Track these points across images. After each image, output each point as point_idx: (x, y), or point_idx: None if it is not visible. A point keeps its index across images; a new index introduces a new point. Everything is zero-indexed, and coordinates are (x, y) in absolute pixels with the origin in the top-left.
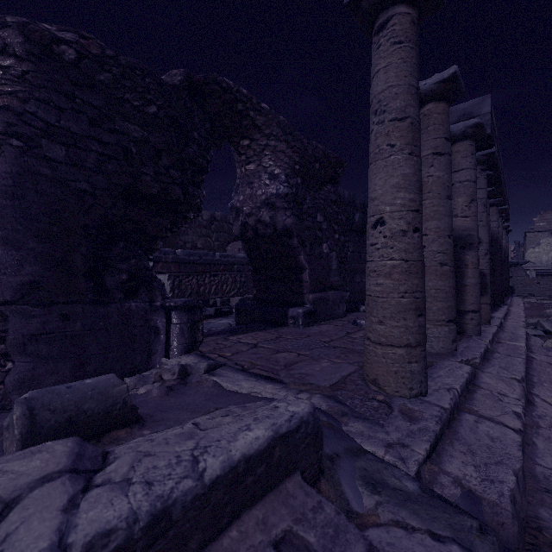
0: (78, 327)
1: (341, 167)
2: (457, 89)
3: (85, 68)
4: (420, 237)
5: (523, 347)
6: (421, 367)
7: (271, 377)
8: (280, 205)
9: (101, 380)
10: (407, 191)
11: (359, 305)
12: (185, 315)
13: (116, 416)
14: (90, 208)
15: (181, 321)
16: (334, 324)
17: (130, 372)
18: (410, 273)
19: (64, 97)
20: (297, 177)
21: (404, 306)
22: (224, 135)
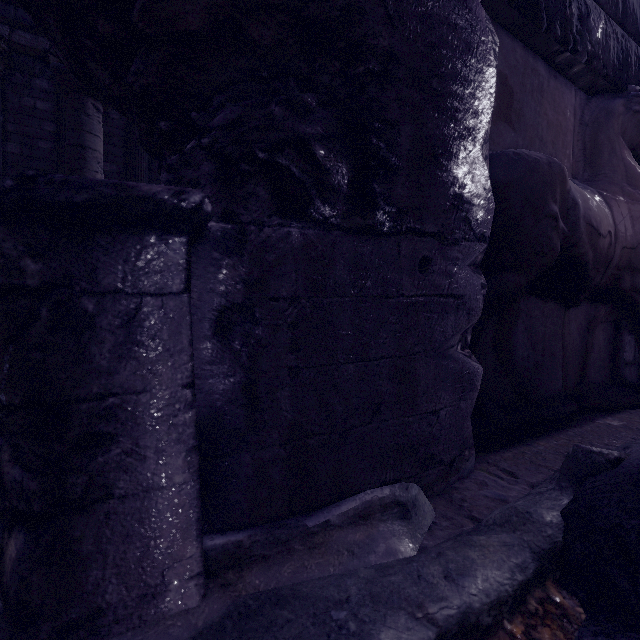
0: None
1: None
2: None
3: None
4: None
5: None
6: None
7: None
8: None
9: None
10: None
11: None
12: None
13: None
14: None
15: None
16: None
17: None
18: None
19: None
20: None
21: None
22: None
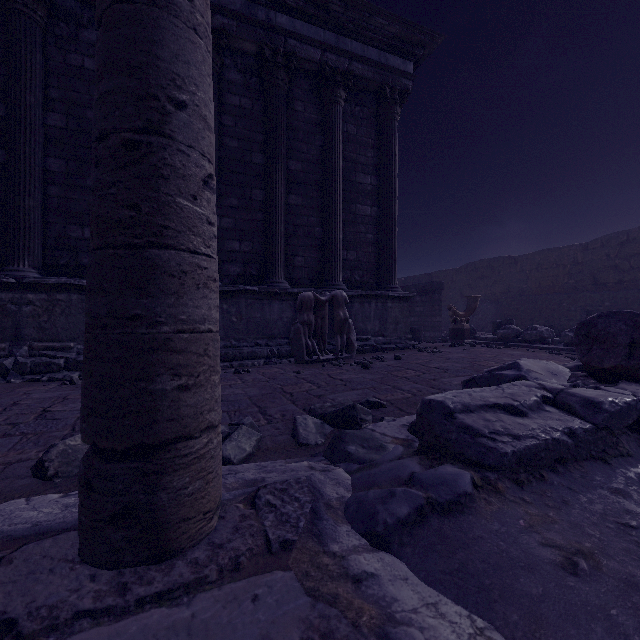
0: None
1: None
2: None
3: None
4: None
5: None
6: None
7: None
8: None
9: None
10: None
11: None
12: None
13: None
14: None
15: None
16: None
17: None
18: None
19: None
20: None
21: None
22: None
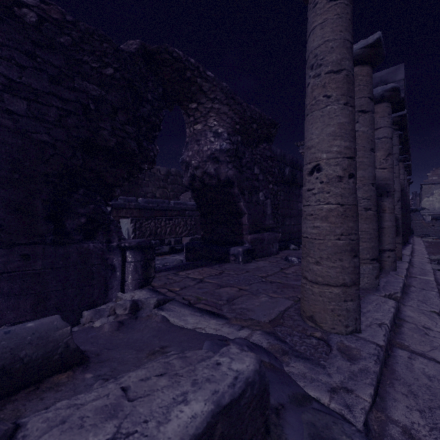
0: (39, 266)
1: (274, 128)
2: (380, 53)
3: (46, 31)
4: (354, 183)
5: (434, 281)
6: (356, 305)
7: (214, 312)
8: (223, 159)
9: (43, 323)
10: (343, 139)
11: (289, 244)
12: (139, 254)
13: (56, 360)
14: (51, 158)
15: (135, 259)
16: (269, 261)
17: (88, 305)
18: (345, 217)
19: (25, 55)
20: (238, 135)
21: (340, 248)
22: (175, 99)
